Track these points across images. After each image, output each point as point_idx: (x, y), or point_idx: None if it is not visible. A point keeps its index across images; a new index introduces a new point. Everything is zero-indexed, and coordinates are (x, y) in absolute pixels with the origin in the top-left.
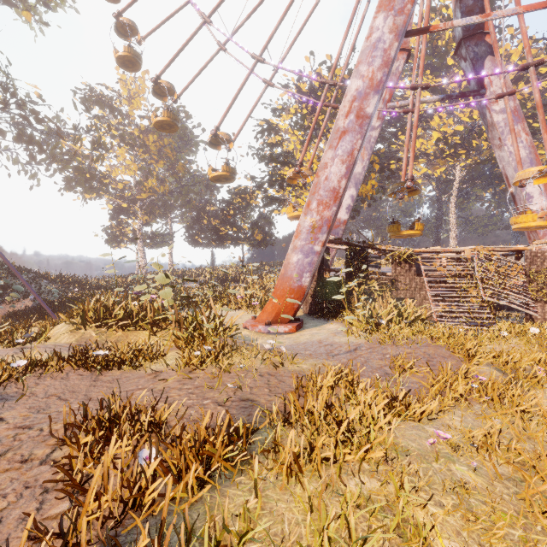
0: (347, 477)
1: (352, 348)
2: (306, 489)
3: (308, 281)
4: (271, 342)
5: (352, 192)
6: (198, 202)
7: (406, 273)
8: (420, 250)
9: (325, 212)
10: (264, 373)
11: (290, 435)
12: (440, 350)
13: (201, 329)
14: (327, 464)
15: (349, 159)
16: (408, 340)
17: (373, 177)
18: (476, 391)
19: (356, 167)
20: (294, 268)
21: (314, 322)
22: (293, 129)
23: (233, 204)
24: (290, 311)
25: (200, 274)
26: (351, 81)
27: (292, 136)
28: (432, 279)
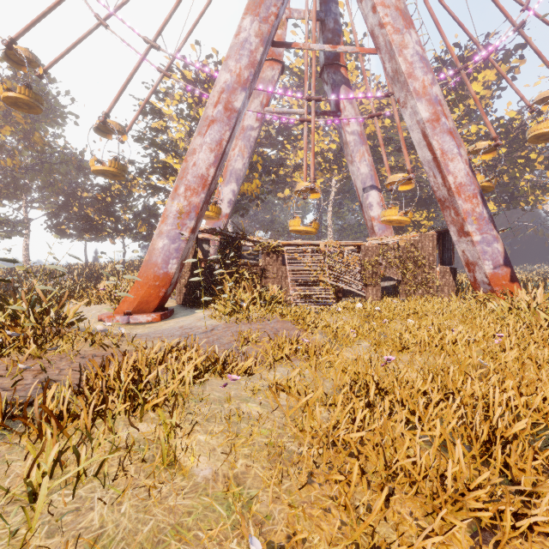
0: (124, 427)
1: (209, 329)
2: (47, 438)
3: (176, 268)
4: (109, 324)
5: (233, 187)
6: (67, 185)
7: (274, 263)
8: (285, 242)
9: (193, 198)
10: (88, 355)
11: (52, 393)
12: (286, 325)
13: (17, 317)
14: (108, 420)
15: (217, 148)
16: (262, 318)
17: (256, 176)
18: (301, 352)
19: (237, 163)
20: (159, 254)
21: (186, 312)
22: (179, 117)
23: (111, 191)
24: (155, 299)
25: (67, 271)
26: (221, 73)
27: (178, 124)
28: (293, 268)
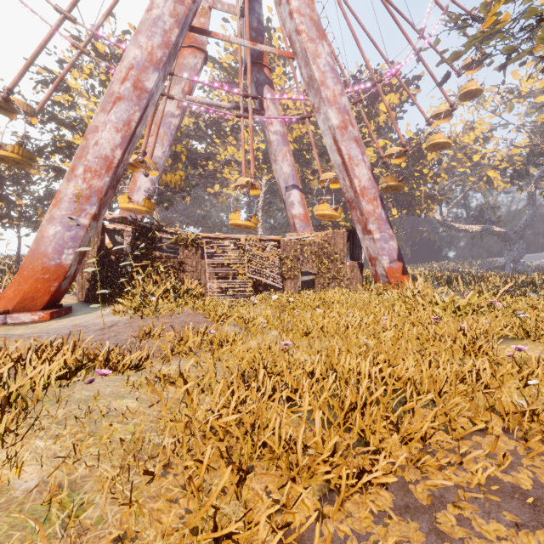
0: None
1: (108, 325)
2: None
3: (72, 259)
4: None
5: (152, 176)
6: None
7: (193, 256)
8: (205, 235)
9: (94, 181)
10: None
11: None
12: (198, 318)
13: None
14: None
15: (125, 129)
16: (172, 312)
17: (180, 167)
18: (206, 344)
19: (156, 151)
20: (50, 243)
21: (88, 309)
22: (90, 94)
23: (0, 170)
24: (43, 295)
25: None
26: (130, 47)
27: (88, 101)
28: (212, 261)
